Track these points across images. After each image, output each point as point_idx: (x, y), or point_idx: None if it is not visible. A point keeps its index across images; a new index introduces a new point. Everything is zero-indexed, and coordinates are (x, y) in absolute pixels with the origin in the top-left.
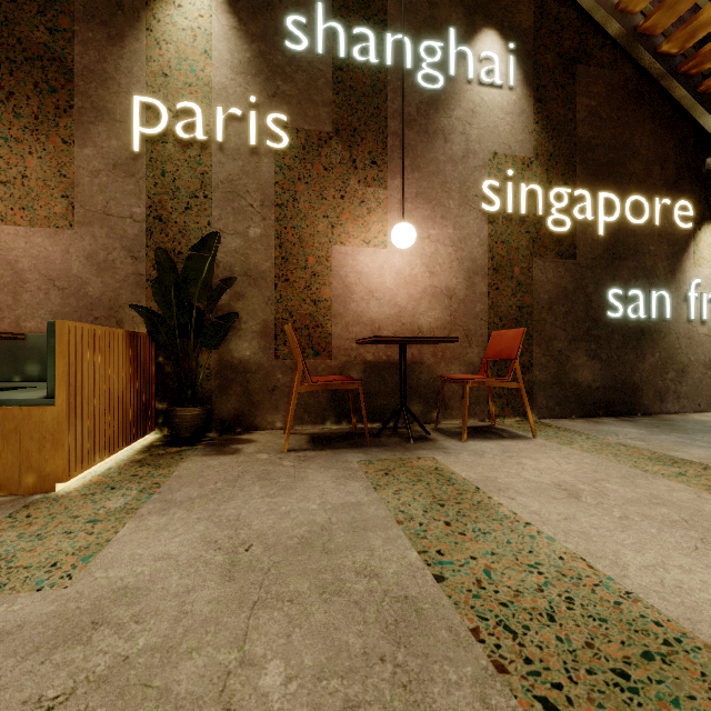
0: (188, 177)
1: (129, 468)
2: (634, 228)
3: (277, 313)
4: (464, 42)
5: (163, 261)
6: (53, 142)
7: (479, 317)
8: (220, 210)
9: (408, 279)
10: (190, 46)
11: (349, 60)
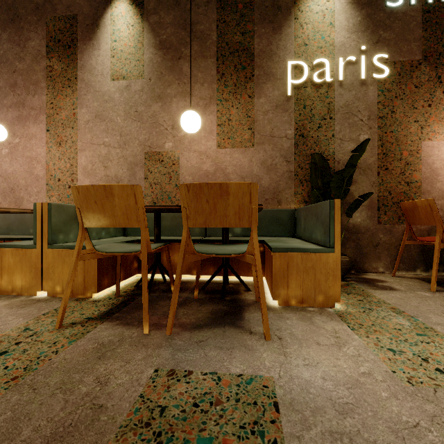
0: (319, 107)
1: (342, 294)
2: None
3: (379, 192)
4: None
5: (318, 161)
6: (244, 98)
7: None
8: (340, 126)
9: None
10: (321, 22)
11: (435, 3)
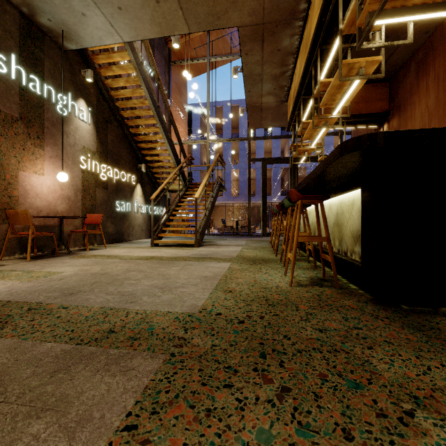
0: None
1: None
2: (123, 182)
3: None
4: (74, 100)
5: None
6: None
7: (79, 208)
8: None
9: (53, 190)
10: None
11: (27, 87)
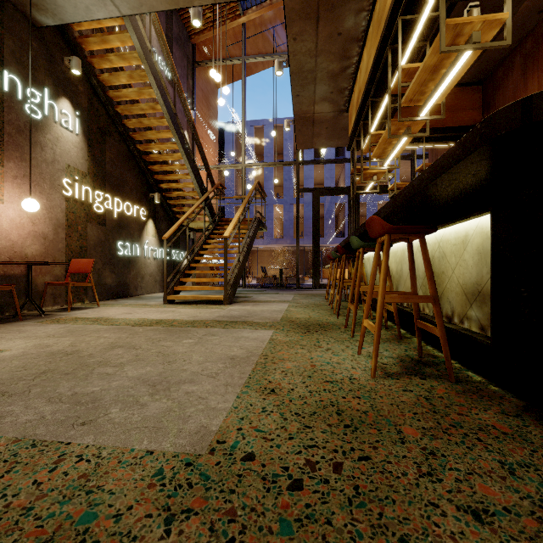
0: None
1: None
2: (127, 216)
3: None
4: (53, 99)
5: None
6: None
7: (61, 250)
8: None
9: (19, 225)
10: None
11: None
